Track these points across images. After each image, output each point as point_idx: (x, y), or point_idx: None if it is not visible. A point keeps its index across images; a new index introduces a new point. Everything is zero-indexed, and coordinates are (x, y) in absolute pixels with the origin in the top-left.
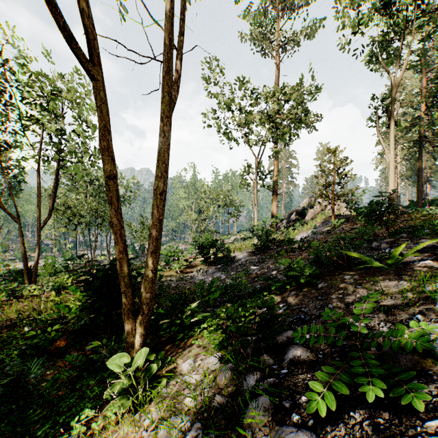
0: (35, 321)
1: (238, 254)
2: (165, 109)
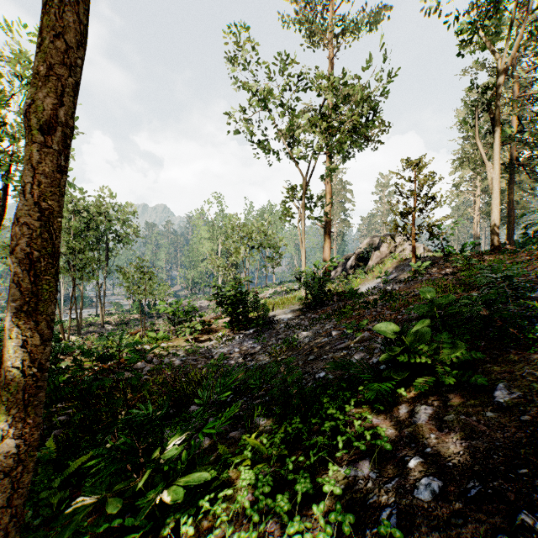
0: None
1: (279, 312)
2: None
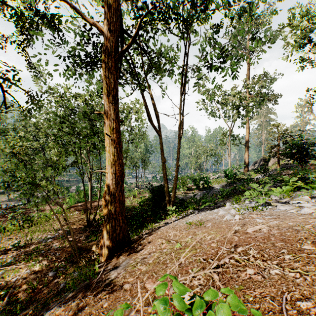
0: (132, 205)
1: (217, 185)
2: (178, 141)
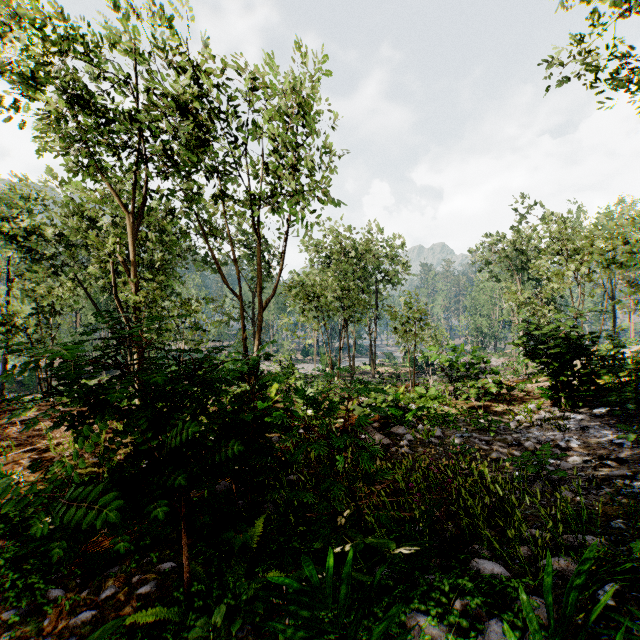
0: None
1: None
2: None
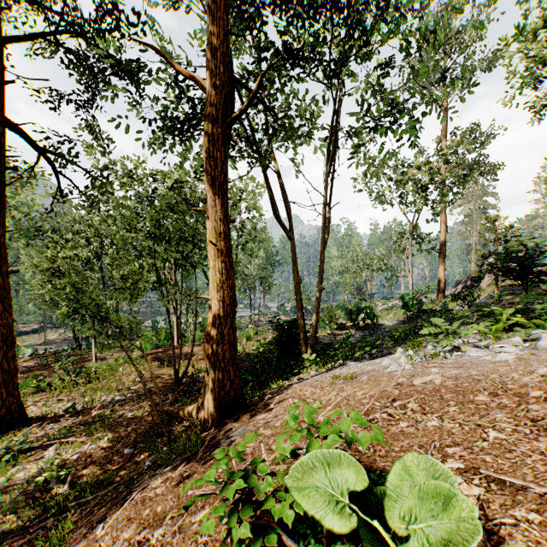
0: (244, 352)
1: (388, 321)
2: (321, 249)
